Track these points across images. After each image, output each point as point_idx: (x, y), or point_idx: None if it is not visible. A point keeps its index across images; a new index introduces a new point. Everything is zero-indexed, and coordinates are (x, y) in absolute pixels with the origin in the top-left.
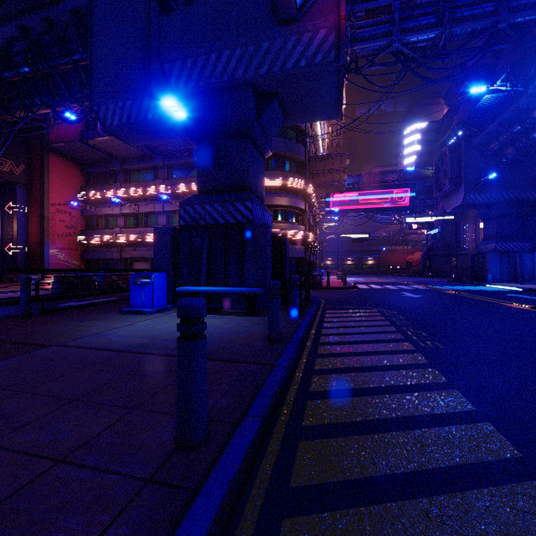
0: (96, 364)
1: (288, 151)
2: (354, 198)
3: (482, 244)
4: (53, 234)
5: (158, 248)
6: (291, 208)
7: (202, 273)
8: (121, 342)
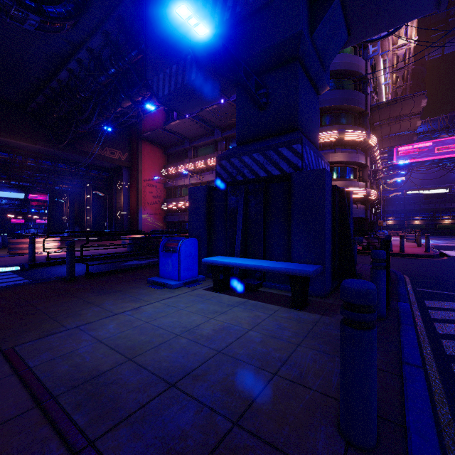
0: None
1: (345, 102)
2: (427, 149)
3: None
4: (144, 203)
5: (193, 210)
6: (349, 163)
7: (236, 239)
8: (78, 359)
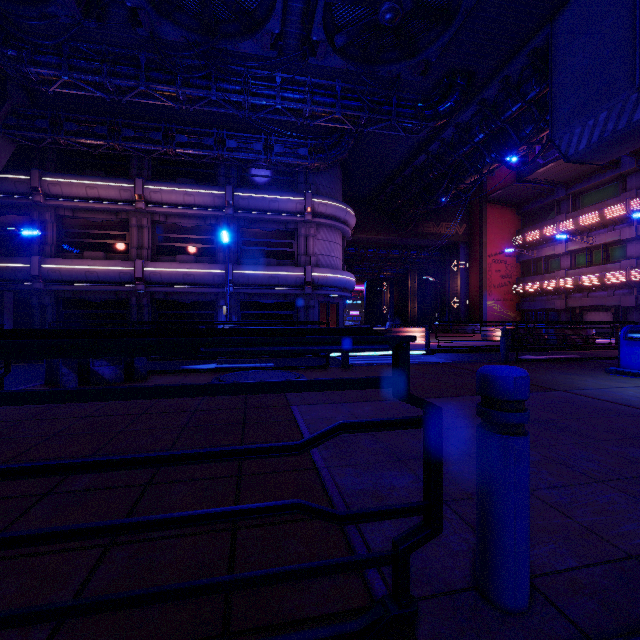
0: (628, 416)
1: None
2: None
3: None
4: (489, 286)
5: None
6: None
7: None
8: (639, 402)
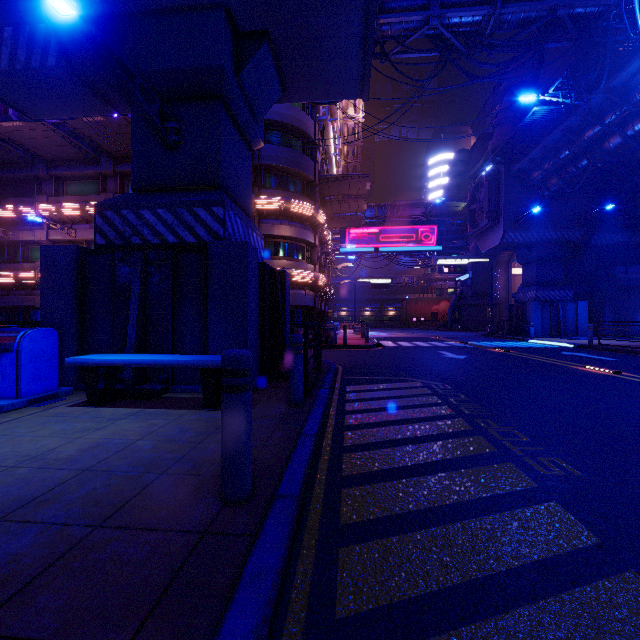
0: None
1: (292, 164)
2: (374, 236)
3: (521, 291)
4: None
5: (49, 283)
6: (297, 240)
7: (129, 328)
8: None
